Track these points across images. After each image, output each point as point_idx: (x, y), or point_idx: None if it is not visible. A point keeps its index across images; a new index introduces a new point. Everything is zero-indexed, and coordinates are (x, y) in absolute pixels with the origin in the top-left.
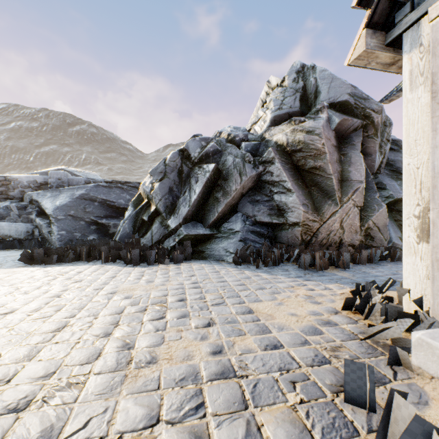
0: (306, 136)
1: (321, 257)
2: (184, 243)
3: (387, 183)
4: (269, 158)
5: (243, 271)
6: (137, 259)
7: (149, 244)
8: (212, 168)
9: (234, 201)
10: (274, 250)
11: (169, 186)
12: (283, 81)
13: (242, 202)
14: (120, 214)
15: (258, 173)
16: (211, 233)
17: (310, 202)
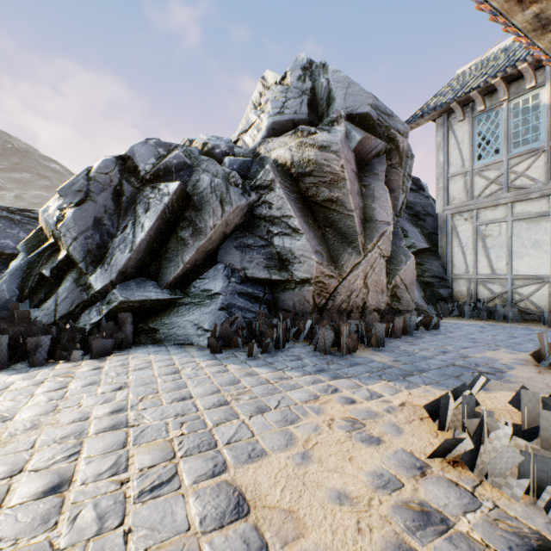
0: (319, 153)
1: (348, 332)
2: (120, 317)
3: (409, 229)
4: (267, 181)
5: (225, 367)
6: (3, 356)
7: (50, 320)
8: (174, 189)
9: (213, 245)
10: (274, 322)
11: (95, 215)
12: (284, 78)
13: (225, 246)
14: (4, 265)
15: (249, 204)
16: (172, 297)
17: (325, 248)
